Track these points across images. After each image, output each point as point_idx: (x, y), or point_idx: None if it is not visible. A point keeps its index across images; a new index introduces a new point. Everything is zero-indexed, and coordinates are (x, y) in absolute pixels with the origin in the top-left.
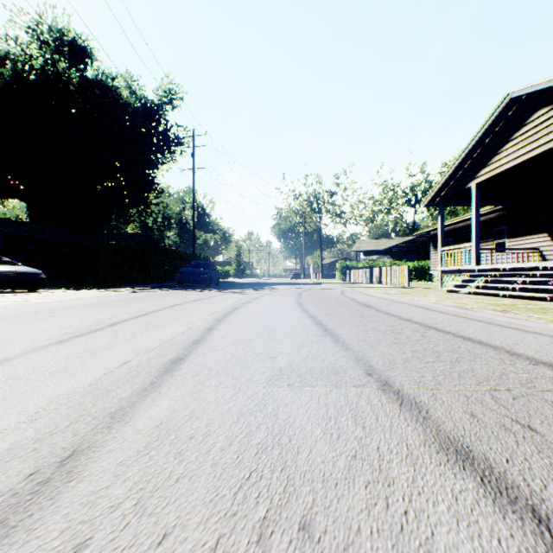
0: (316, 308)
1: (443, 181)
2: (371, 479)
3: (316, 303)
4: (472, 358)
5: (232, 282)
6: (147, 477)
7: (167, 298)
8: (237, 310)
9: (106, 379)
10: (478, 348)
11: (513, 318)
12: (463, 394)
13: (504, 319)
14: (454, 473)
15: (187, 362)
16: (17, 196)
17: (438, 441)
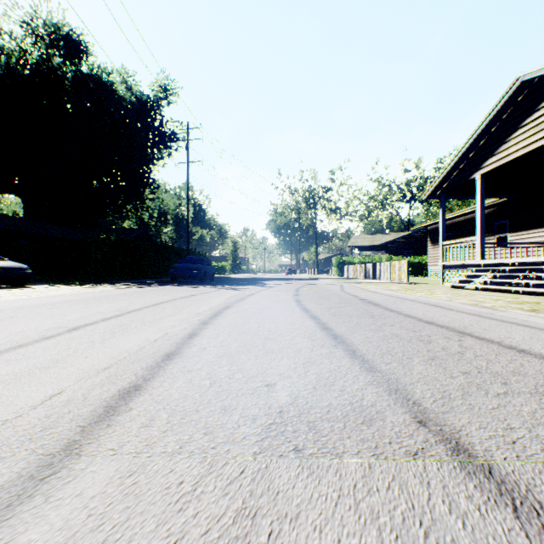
0: (317, 306)
1: (446, 172)
2: None
3: (316, 301)
4: None
5: (227, 277)
6: None
7: (154, 295)
8: (228, 309)
9: None
10: None
11: None
12: None
13: (542, 321)
14: None
15: (144, 395)
16: (12, 191)
17: None
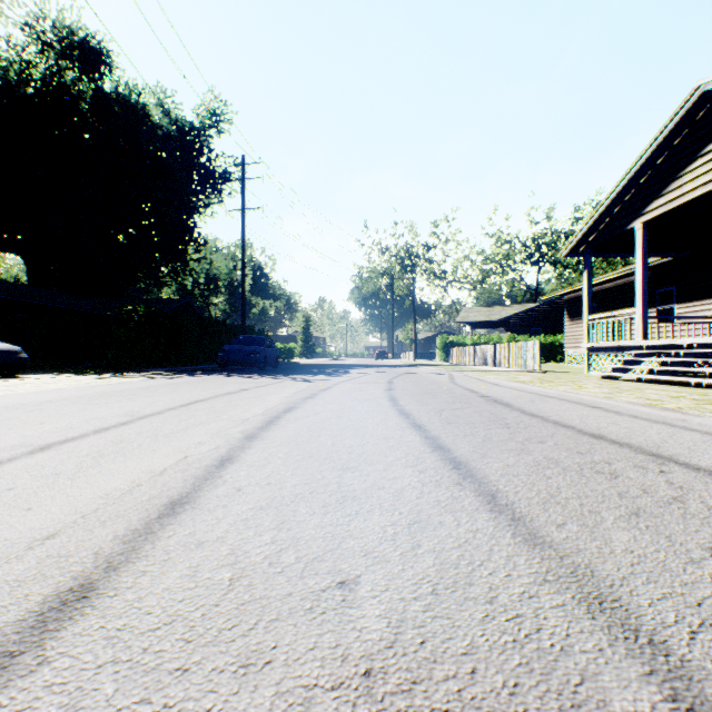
0: (421, 407)
1: (593, 220)
2: None
3: (419, 399)
4: None
5: (296, 363)
6: None
7: (190, 389)
8: (290, 413)
9: None
10: None
11: None
12: None
13: None
14: None
15: (87, 615)
16: (10, 249)
17: None
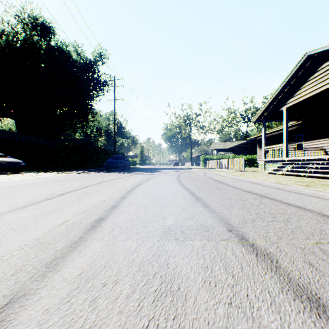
0: (190, 183)
1: (266, 106)
2: (248, 328)
3: (189, 181)
4: (297, 218)
5: (137, 167)
6: (64, 326)
7: (97, 177)
8: (140, 185)
9: (49, 235)
10: (299, 211)
11: (315, 190)
12: (299, 246)
13: (309, 191)
14: (313, 322)
15: (106, 221)
16: (9, 116)
17: (292, 288)
